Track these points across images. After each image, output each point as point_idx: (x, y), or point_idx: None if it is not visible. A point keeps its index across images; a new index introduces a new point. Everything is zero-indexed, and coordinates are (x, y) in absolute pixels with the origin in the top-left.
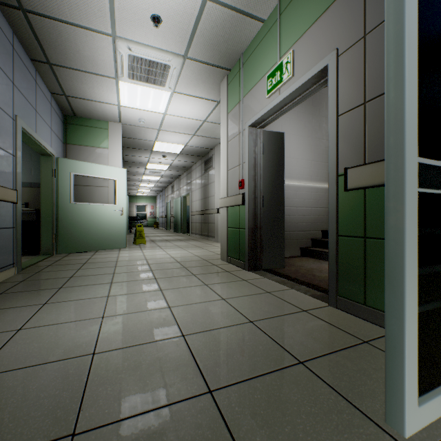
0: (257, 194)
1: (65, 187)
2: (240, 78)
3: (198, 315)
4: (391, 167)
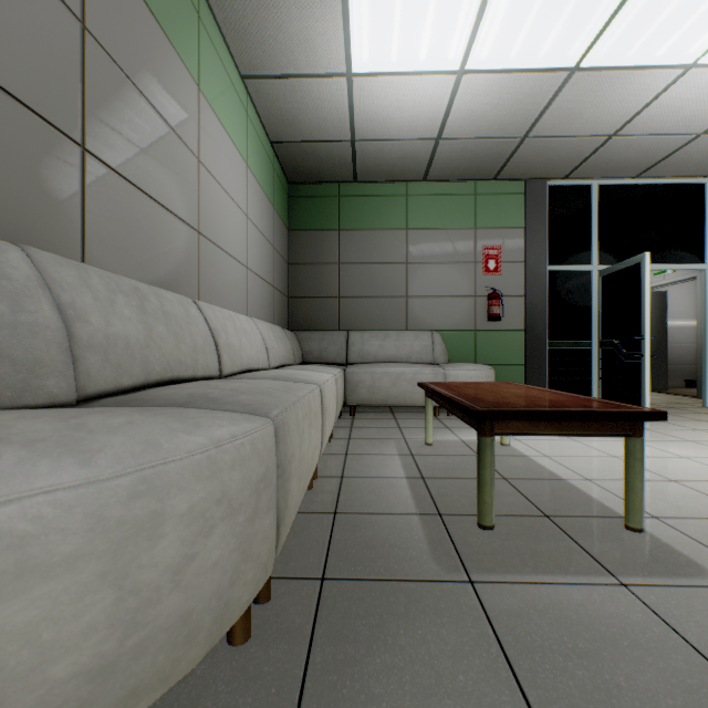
0: None
1: None
2: None
3: None
4: (702, 343)
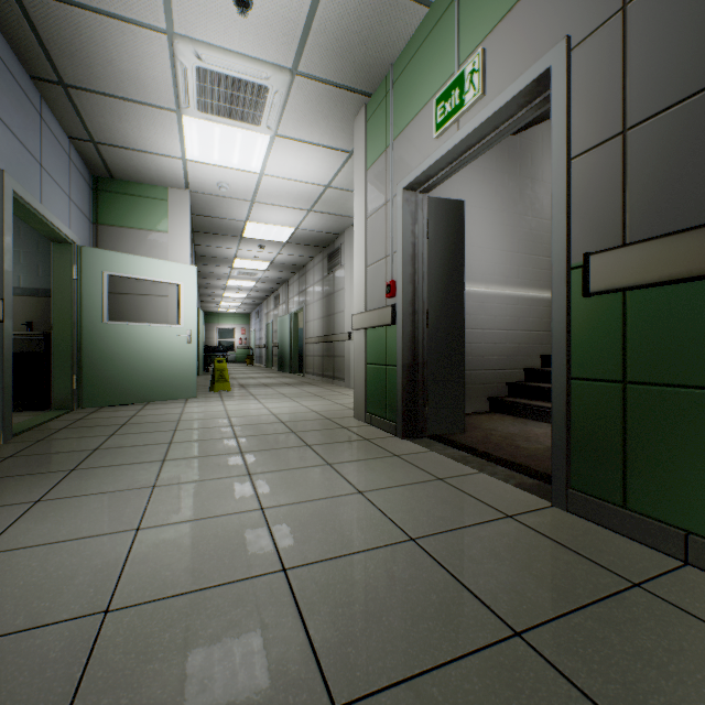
0: (417, 306)
1: (93, 296)
2: (389, 107)
3: (314, 526)
4: None
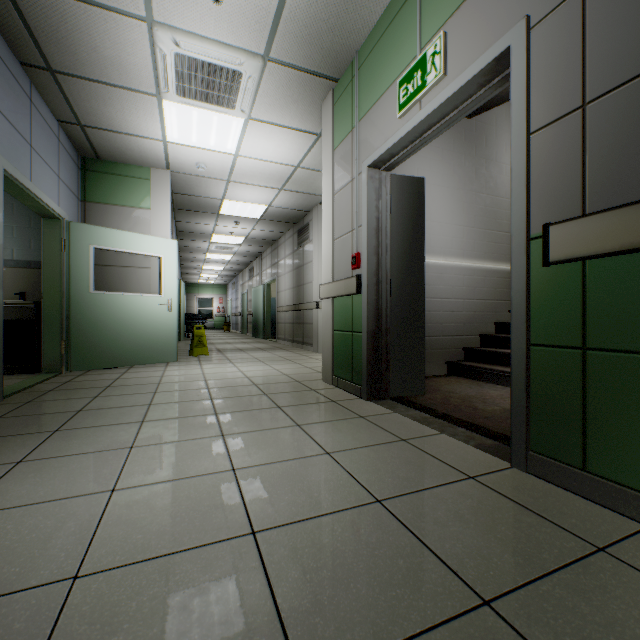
0: (381, 277)
1: (80, 268)
2: (354, 91)
3: (283, 487)
4: None
